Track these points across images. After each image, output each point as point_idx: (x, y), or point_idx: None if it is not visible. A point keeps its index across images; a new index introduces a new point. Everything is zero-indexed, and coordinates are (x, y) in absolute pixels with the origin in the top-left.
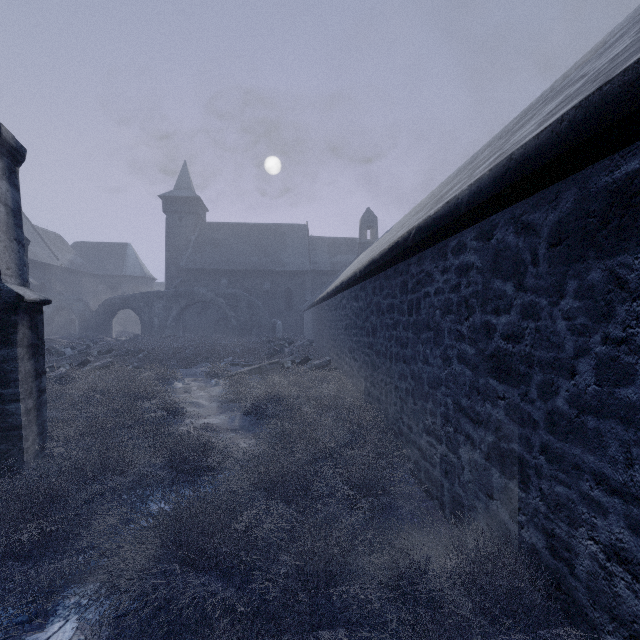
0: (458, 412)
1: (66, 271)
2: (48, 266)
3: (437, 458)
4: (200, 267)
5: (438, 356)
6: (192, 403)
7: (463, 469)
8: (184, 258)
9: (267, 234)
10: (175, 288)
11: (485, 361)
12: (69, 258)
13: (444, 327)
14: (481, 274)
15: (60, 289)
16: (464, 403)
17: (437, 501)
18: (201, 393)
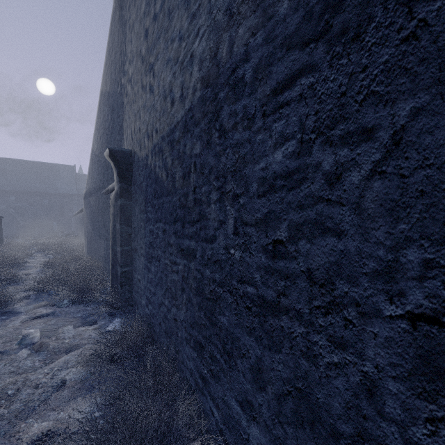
0: None
1: None
2: None
3: None
4: None
5: None
6: None
7: None
8: None
9: (46, 169)
10: None
11: None
12: None
13: None
14: None
15: None
16: None
17: None
18: None
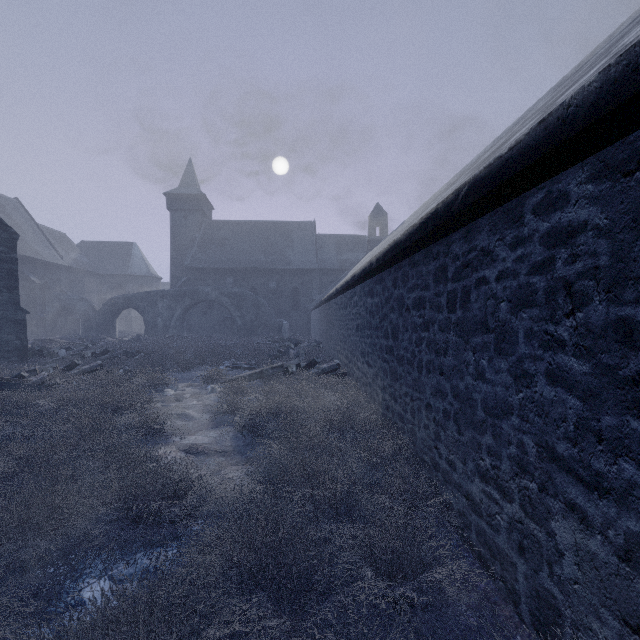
0: (548, 462)
1: (70, 270)
2: (52, 265)
3: (502, 520)
4: (205, 266)
5: (504, 370)
6: (180, 415)
7: (560, 556)
8: (189, 256)
9: (273, 232)
10: (179, 287)
11: (619, 387)
12: (74, 257)
13: (517, 327)
14: (607, 237)
15: (64, 288)
16: (563, 450)
17: (502, 584)
18: (193, 402)
